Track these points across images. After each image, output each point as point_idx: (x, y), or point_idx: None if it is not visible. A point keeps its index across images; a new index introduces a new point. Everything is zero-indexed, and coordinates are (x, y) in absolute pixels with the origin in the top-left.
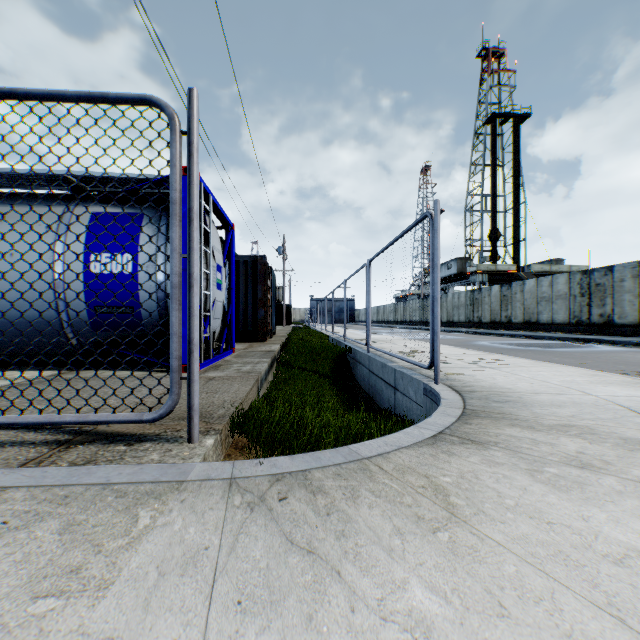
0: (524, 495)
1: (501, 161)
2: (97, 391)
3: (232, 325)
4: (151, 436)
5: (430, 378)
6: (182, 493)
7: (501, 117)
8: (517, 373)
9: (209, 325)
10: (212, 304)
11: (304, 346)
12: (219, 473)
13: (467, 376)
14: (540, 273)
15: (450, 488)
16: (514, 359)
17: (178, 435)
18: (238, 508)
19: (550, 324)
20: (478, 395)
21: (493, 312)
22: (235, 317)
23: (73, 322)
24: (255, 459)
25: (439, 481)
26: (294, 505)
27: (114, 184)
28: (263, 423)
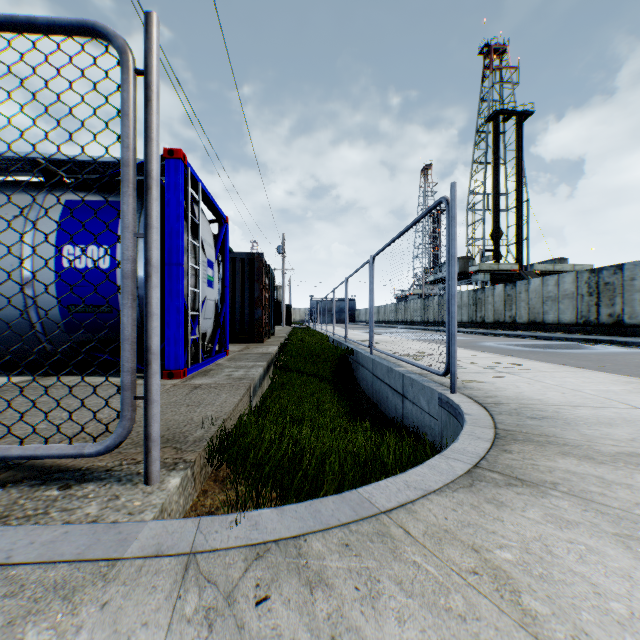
0: (634, 591)
1: (503, 159)
2: (23, 415)
3: (226, 326)
4: (100, 472)
5: (445, 386)
6: (109, 586)
7: (503, 114)
8: (541, 380)
9: (198, 326)
10: (202, 303)
11: (303, 348)
12: (174, 542)
13: (486, 383)
14: (543, 272)
15: (516, 574)
16: (531, 363)
17: (135, 470)
18: (188, 623)
19: (556, 324)
20: (506, 409)
21: (497, 312)
22: (231, 317)
23: (44, 322)
24: (230, 514)
25: (496, 559)
26: (279, 615)
27: (92, 170)
28: (249, 448)
